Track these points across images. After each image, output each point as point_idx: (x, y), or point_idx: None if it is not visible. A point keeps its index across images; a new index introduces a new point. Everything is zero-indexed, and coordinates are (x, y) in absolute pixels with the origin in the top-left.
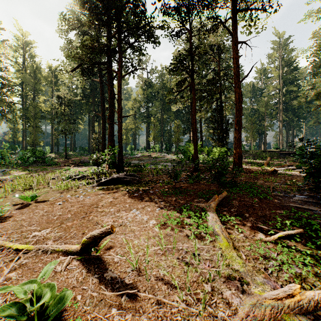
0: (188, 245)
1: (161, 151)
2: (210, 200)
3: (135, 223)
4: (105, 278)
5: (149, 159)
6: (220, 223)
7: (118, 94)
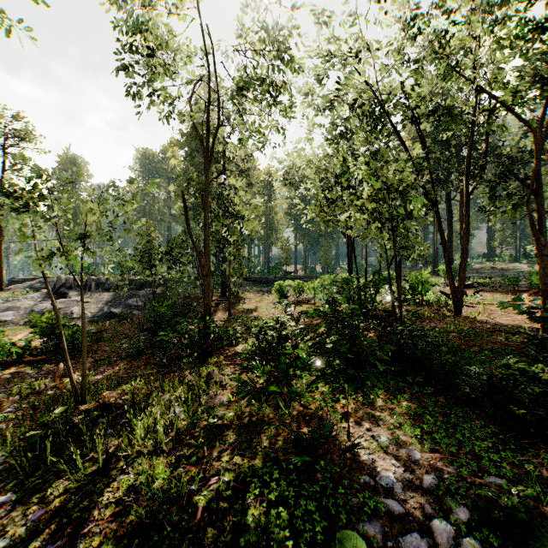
0: (508, 298)
1: (515, 260)
2: (530, 291)
3: (487, 296)
4: (481, 299)
5: (493, 272)
6: (526, 295)
7: (460, 219)
